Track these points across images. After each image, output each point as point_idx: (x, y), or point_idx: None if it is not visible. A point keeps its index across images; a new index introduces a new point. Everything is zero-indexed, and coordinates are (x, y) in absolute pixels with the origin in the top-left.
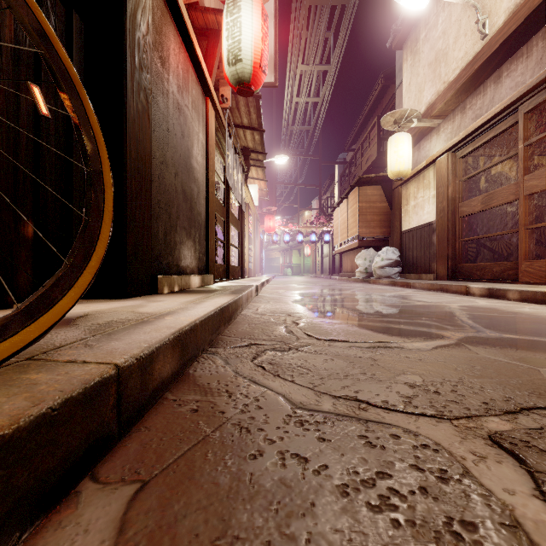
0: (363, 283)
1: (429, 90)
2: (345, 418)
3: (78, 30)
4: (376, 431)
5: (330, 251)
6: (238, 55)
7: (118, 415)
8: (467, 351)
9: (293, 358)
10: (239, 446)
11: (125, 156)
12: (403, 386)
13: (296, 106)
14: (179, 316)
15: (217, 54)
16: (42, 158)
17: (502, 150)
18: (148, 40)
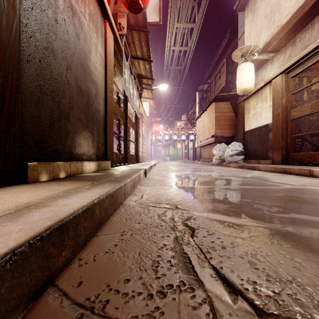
0: (217, 166)
1: (265, 34)
2: None
3: None
4: None
5: (193, 146)
6: None
7: None
8: None
9: None
10: None
11: None
12: None
13: (173, 54)
14: None
15: None
16: None
17: None
18: None
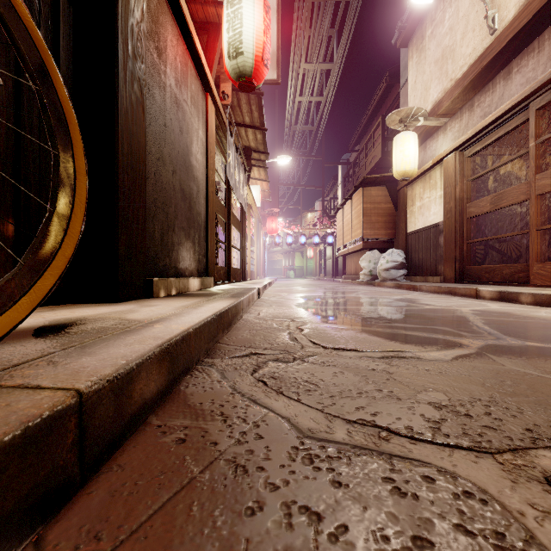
0: (367, 286)
1: (435, 88)
2: (363, 452)
3: (66, 14)
4: (404, 471)
5: (333, 253)
6: (239, 48)
7: (80, 455)
8: (492, 363)
9: (299, 371)
10: (233, 494)
11: (117, 150)
12: (428, 406)
13: (299, 105)
14: (171, 323)
15: (217, 48)
16: (24, 150)
17: (510, 149)
18: (142, 28)
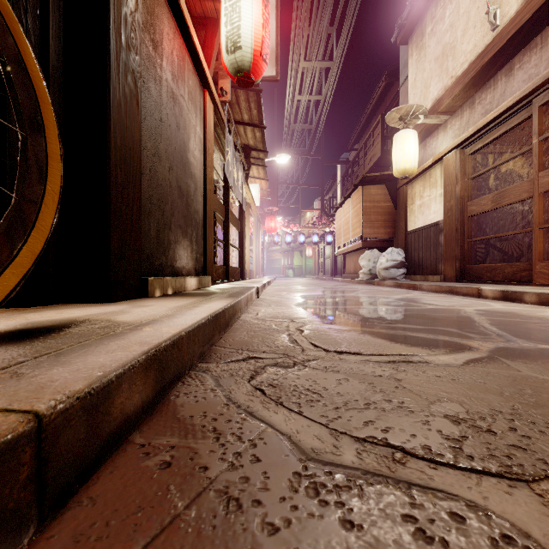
0: (366, 285)
1: (436, 86)
2: (376, 479)
3: (56, 1)
4: (427, 505)
5: (332, 252)
6: (237, 42)
7: (38, 491)
8: (507, 368)
9: (299, 378)
10: (223, 540)
11: (109, 143)
12: (444, 420)
13: (298, 104)
14: (161, 326)
15: (215, 44)
16: (9, 142)
17: (512, 147)
18: (136, 18)
